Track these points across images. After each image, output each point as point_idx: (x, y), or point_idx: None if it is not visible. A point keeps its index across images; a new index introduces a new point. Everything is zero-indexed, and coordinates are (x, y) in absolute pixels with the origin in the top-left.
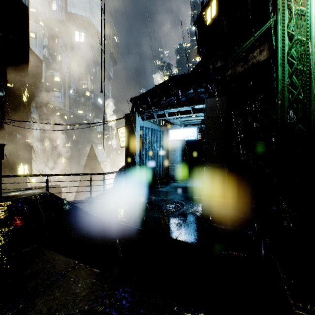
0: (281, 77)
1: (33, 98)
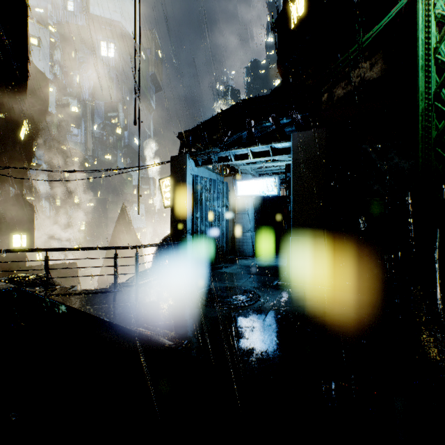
0: (423, 88)
1: (37, 136)
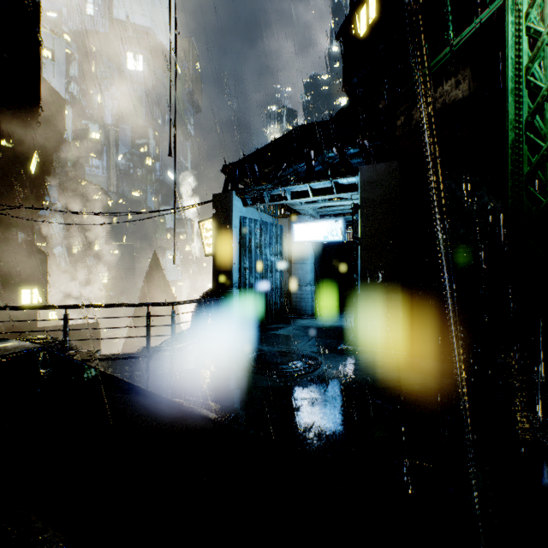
0: (513, 115)
1: (51, 169)
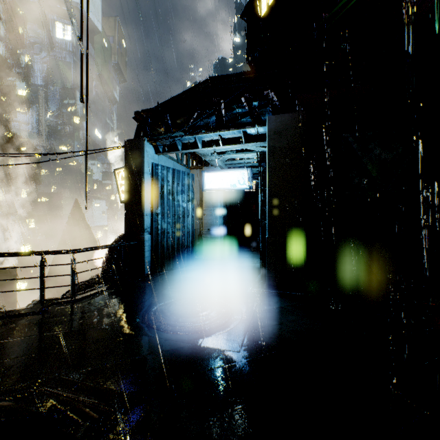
0: None
1: None
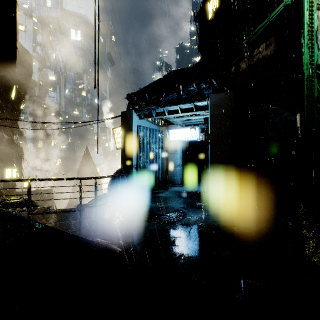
0: (308, 60)
1: (24, 97)
